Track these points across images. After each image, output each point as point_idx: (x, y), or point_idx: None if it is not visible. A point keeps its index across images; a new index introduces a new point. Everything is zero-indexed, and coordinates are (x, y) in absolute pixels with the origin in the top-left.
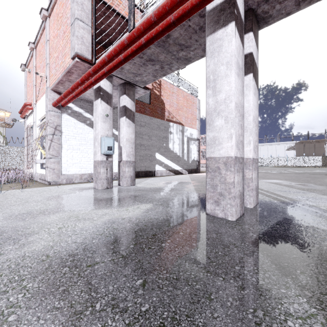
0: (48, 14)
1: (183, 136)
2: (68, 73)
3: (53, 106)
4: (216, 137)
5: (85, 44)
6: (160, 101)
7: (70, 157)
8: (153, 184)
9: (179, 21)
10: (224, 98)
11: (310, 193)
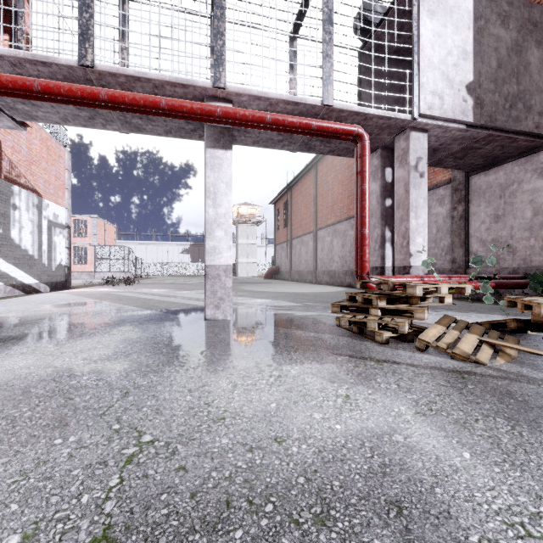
0: None
1: (41, 217)
2: None
3: None
4: (217, 247)
5: None
6: None
7: None
8: (36, 310)
9: (182, 118)
10: (224, 213)
11: (246, 298)
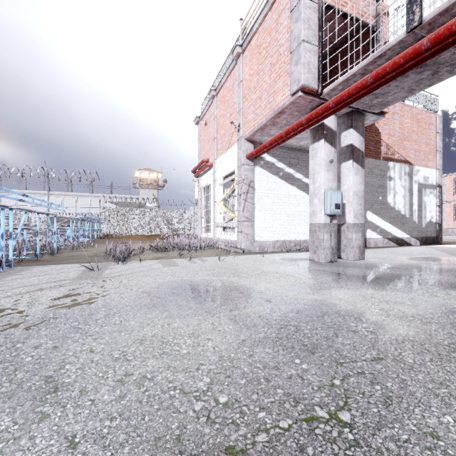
0: (243, 49)
1: (411, 182)
2: (277, 115)
3: (247, 158)
4: None
5: (311, 71)
6: (373, 131)
7: (262, 219)
8: (392, 259)
9: None
10: None
11: None
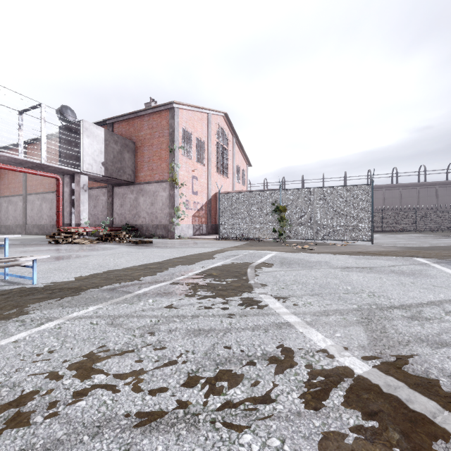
0: None
1: None
2: None
3: None
4: None
5: None
6: None
7: None
8: None
9: None
10: None
11: None
